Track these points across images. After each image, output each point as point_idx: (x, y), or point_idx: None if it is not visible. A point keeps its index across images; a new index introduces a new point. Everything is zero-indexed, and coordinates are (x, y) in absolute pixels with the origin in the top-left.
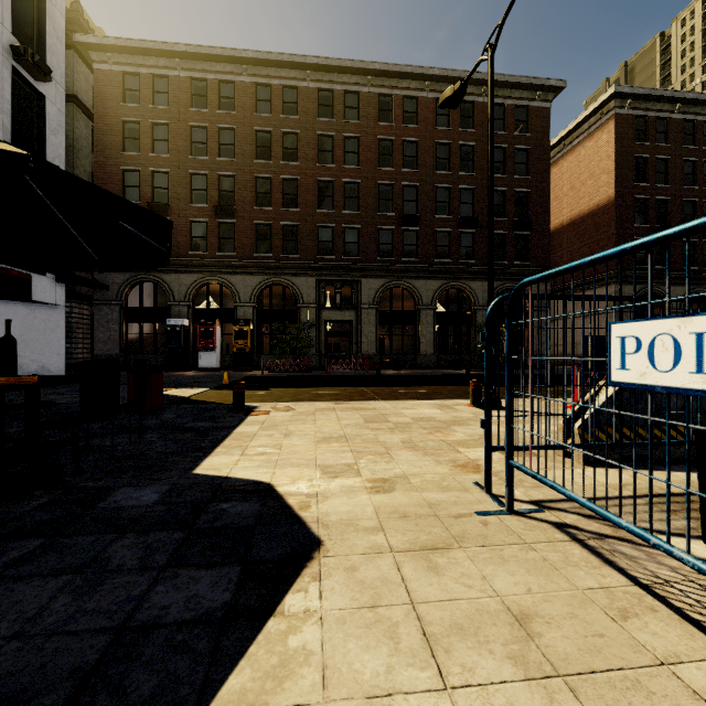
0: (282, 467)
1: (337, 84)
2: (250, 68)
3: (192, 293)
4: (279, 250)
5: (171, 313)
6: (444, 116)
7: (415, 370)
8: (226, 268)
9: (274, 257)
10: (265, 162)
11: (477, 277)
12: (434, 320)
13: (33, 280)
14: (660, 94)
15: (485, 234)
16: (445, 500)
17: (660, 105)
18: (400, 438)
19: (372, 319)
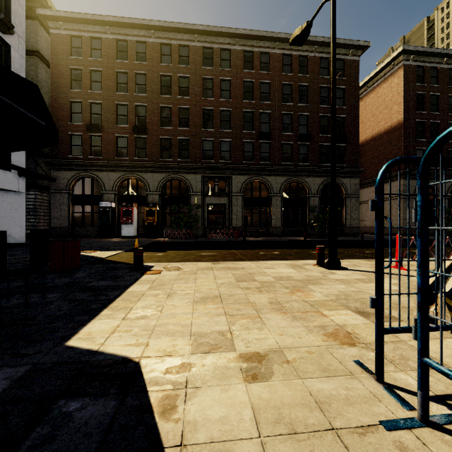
0: (157, 336)
1: (215, 44)
2: (157, 33)
3: (117, 185)
4: (176, 156)
5: (103, 199)
6: (287, 66)
7: (268, 237)
8: (140, 168)
9: (173, 161)
10: (167, 96)
11: (310, 174)
12: (281, 203)
13: (1, 174)
14: (433, 51)
15: (316, 145)
16: (333, 394)
17: (433, 58)
18: (268, 298)
19: (239, 203)
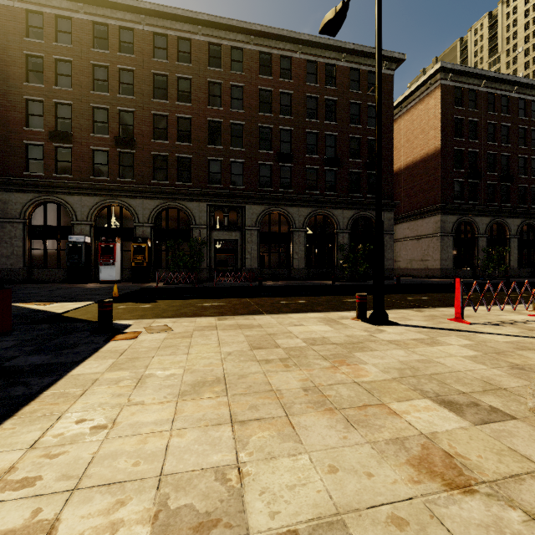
0: (86, 494)
1: (224, 40)
2: (148, 19)
3: (94, 214)
4: (174, 179)
5: (74, 231)
6: (312, 75)
7: (289, 281)
8: (126, 192)
9: (169, 184)
10: (161, 102)
11: (338, 206)
12: (304, 240)
13: None
14: (472, 71)
15: (345, 172)
16: None
17: (471, 80)
18: (300, 380)
19: (254, 239)
